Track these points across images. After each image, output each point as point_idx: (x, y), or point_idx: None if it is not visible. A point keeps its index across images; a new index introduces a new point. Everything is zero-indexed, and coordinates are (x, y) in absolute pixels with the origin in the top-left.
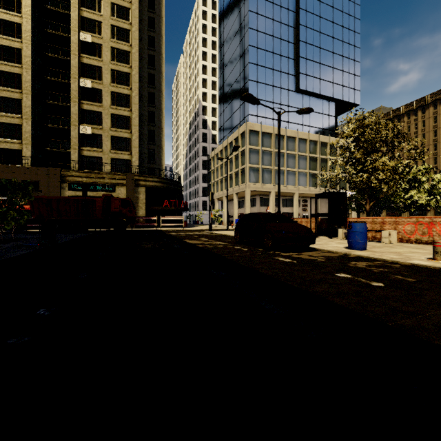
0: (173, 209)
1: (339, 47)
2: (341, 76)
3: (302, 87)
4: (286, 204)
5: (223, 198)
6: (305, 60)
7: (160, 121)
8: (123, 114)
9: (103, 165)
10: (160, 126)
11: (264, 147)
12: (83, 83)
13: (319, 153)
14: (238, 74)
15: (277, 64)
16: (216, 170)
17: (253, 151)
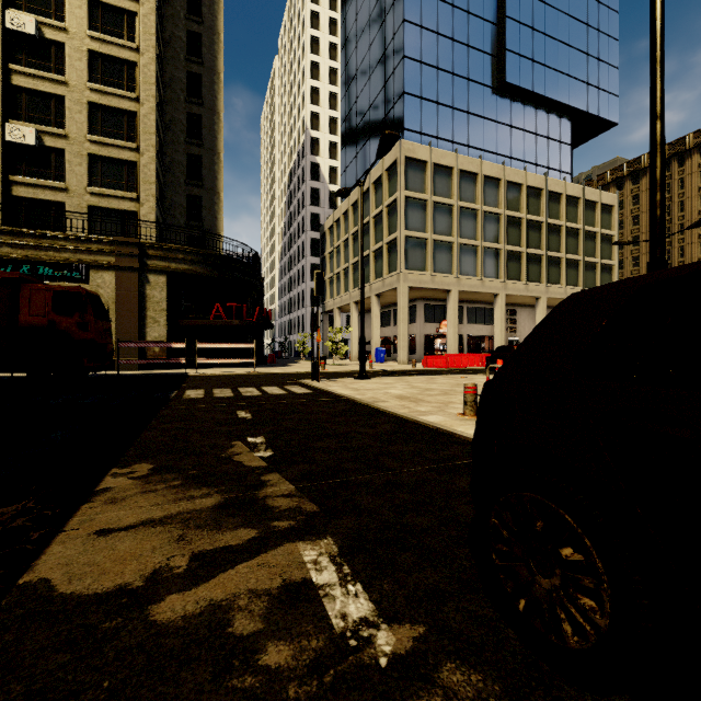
0: (236, 326)
1: (580, 7)
2: (584, 65)
3: (512, 78)
4: (477, 318)
5: (350, 305)
6: (517, 24)
7: (215, 137)
8: (119, 104)
9: (69, 220)
10: (215, 147)
11: (436, 195)
12: (15, 22)
13: (545, 213)
14: (380, 52)
15: (461, 29)
16: (337, 252)
17: (415, 203)
